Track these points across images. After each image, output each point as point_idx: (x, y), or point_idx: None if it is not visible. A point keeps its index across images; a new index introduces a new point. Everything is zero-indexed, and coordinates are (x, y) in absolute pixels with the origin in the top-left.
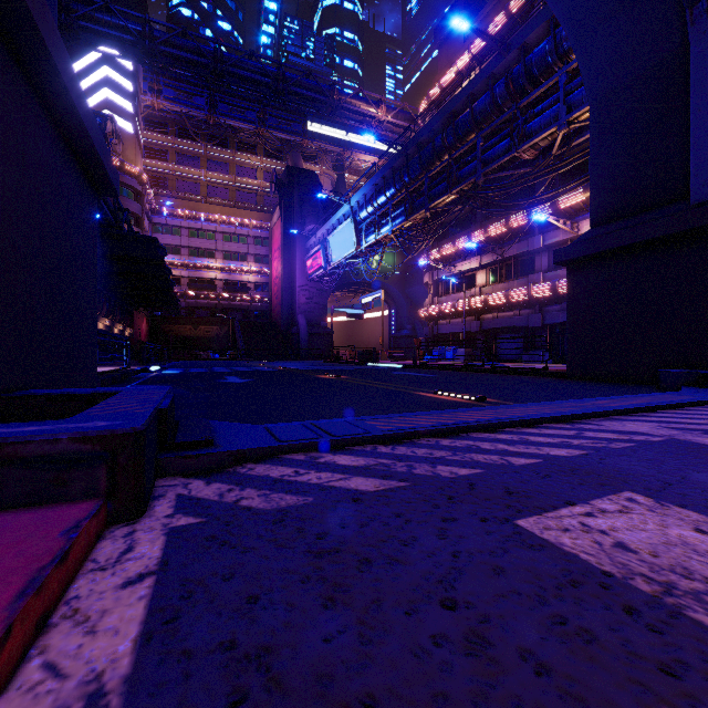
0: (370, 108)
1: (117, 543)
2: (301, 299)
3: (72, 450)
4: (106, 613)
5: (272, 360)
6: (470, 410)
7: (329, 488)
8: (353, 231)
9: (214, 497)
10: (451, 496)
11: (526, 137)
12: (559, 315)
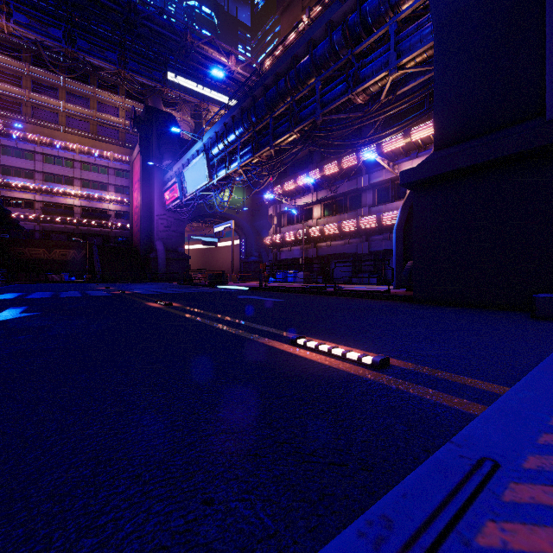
0: (221, 57)
1: None
2: (159, 227)
3: None
4: None
5: (129, 282)
6: (475, 509)
7: None
8: (205, 165)
9: None
10: None
11: (359, 82)
12: (382, 244)
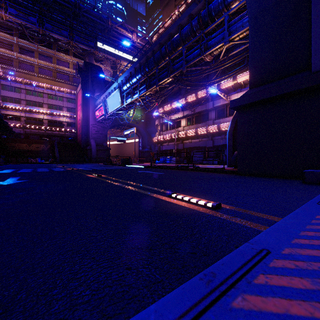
0: (128, 34)
1: None
2: (92, 131)
3: None
4: None
5: (75, 163)
6: (255, 269)
7: None
8: (119, 96)
9: None
10: None
11: (207, 48)
12: (220, 141)
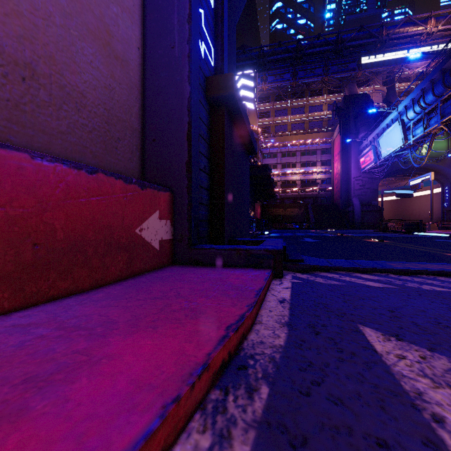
0: (417, 28)
1: (278, 281)
2: (355, 186)
3: (264, 253)
4: (281, 291)
5: (333, 229)
6: None
7: (354, 282)
8: (400, 130)
9: (305, 277)
10: (421, 294)
11: None
12: None
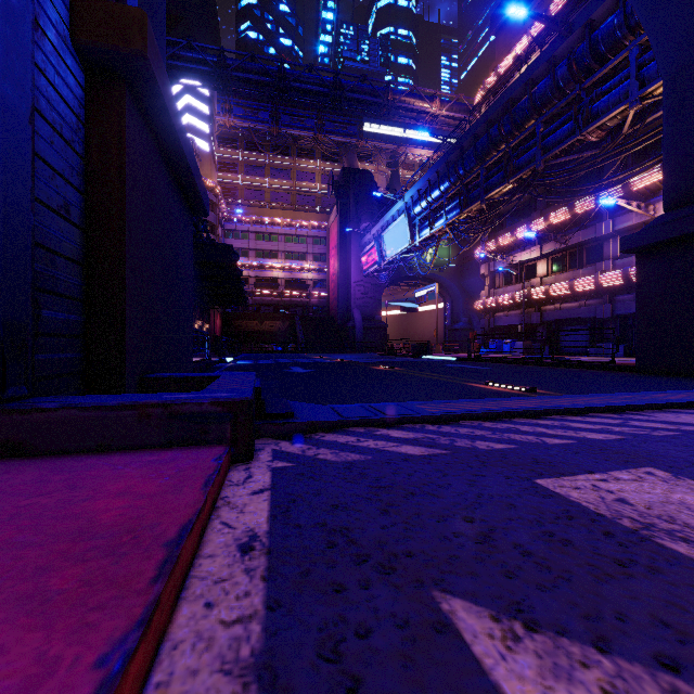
0: (423, 104)
1: (241, 473)
2: (356, 294)
3: (210, 411)
4: (247, 505)
5: (329, 352)
6: (516, 399)
7: (384, 451)
8: (407, 227)
9: (298, 452)
10: (484, 461)
11: (591, 118)
12: (631, 305)
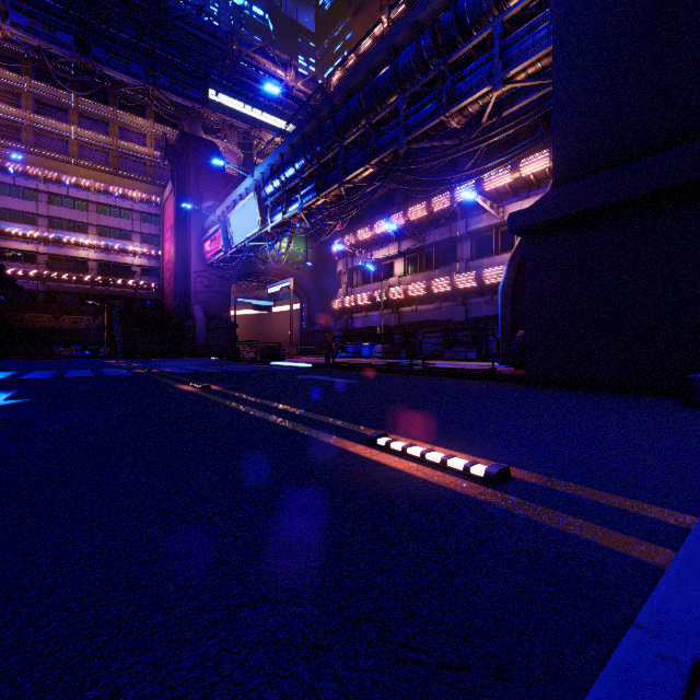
0: (277, 69)
1: None
2: (198, 286)
3: None
4: None
5: (159, 357)
6: None
7: None
8: (257, 208)
9: None
10: None
11: (454, 99)
12: (483, 308)
